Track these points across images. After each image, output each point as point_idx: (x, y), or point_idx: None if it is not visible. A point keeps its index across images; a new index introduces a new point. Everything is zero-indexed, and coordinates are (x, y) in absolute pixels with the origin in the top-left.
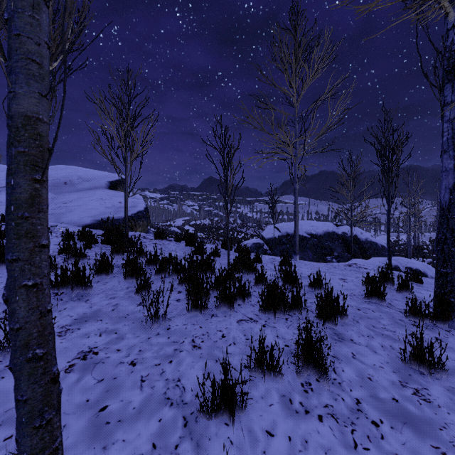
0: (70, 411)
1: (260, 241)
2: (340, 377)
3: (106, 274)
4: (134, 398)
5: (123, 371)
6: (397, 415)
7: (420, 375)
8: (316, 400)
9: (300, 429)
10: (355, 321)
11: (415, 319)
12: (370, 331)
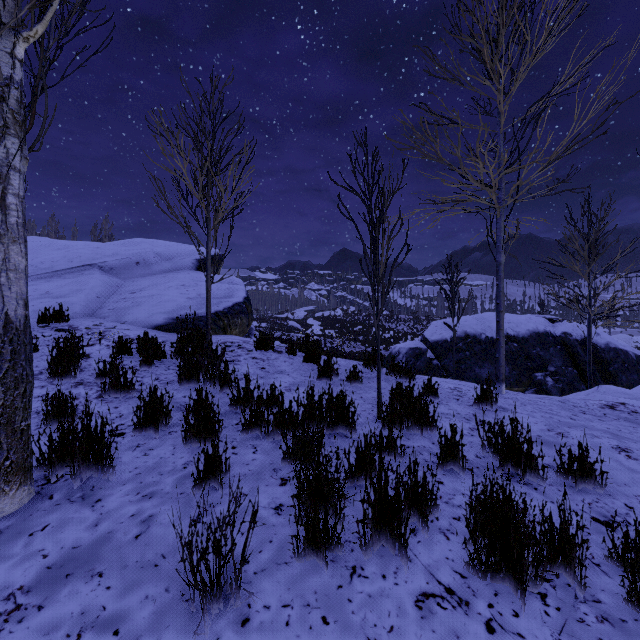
0: None
1: (421, 345)
2: None
3: (155, 430)
4: None
5: None
6: None
7: None
8: None
9: None
10: None
11: None
12: None
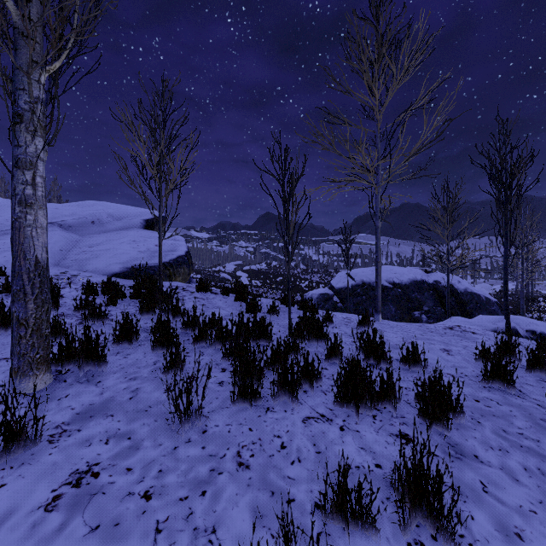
0: None
1: (329, 291)
2: (469, 531)
3: (130, 343)
4: None
5: (130, 510)
6: None
7: None
8: None
9: None
10: (476, 421)
11: None
12: (500, 440)
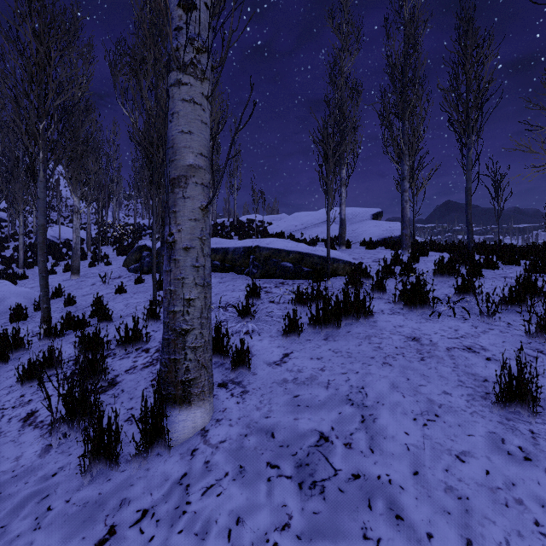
0: None
1: None
2: None
3: None
4: None
5: None
6: None
7: None
8: None
9: None
10: None
11: None
12: None
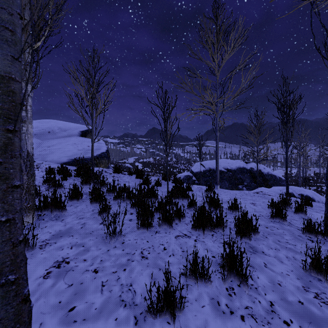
0: (45, 311)
1: (190, 174)
2: (256, 283)
3: (77, 200)
4: (96, 300)
5: (88, 277)
6: (303, 316)
7: (318, 281)
8: (238, 302)
9: (227, 327)
10: (265, 237)
11: (310, 235)
12: (276, 245)
